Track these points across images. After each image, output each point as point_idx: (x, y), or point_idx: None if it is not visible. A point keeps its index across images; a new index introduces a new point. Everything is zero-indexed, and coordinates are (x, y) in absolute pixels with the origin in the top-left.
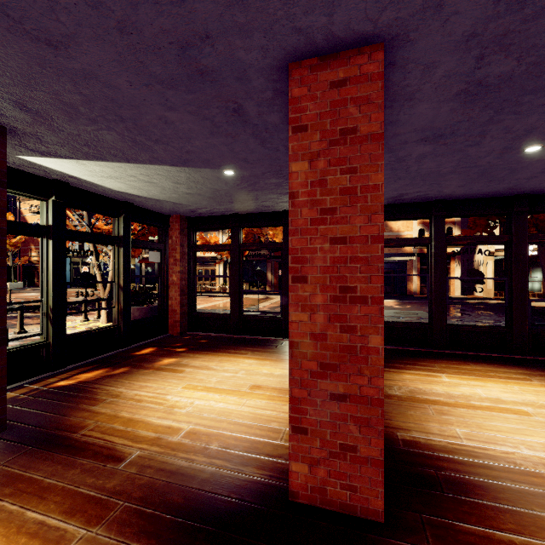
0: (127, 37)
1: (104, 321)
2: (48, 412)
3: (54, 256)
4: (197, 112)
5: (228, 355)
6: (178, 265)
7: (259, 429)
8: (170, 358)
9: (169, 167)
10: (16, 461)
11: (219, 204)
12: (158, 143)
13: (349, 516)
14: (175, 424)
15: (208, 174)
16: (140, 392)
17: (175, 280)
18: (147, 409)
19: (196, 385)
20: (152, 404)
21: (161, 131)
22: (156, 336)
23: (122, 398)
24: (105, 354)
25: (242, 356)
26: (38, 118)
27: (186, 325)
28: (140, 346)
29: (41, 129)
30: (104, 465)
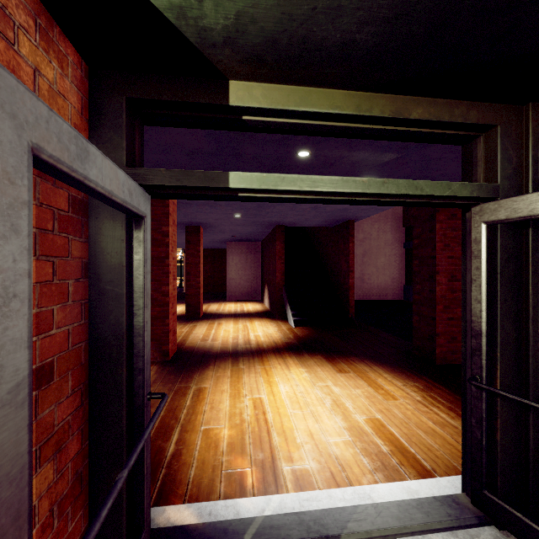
0: (189, 168)
1: None
2: None
3: None
4: None
5: None
6: None
7: None
8: None
9: None
10: None
11: None
12: None
13: (175, 353)
14: None
15: None
16: None
17: None
18: None
19: None
20: None
21: None
22: None
23: None
24: None
25: None
26: None
27: None
28: None
29: None
30: None
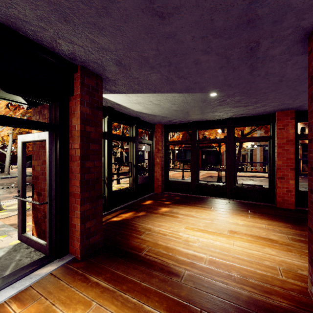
0: (216, 0)
1: (115, 183)
2: (118, 237)
3: (107, 148)
4: (222, 53)
5: (199, 208)
6: (160, 152)
7: (258, 265)
8: (165, 208)
9: (176, 94)
10: (118, 267)
11: (188, 116)
12: (181, 78)
13: None
14: (197, 254)
15: (197, 96)
16: (161, 229)
17: (158, 161)
18: (172, 241)
19: (192, 227)
20: (173, 238)
21: (188, 70)
22: (148, 193)
23: (153, 231)
24: (127, 203)
25: (208, 209)
26: (122, 70)
27: (163, 188)
28: (143, 199)
29: (119, 76)
30: (170, 278)
